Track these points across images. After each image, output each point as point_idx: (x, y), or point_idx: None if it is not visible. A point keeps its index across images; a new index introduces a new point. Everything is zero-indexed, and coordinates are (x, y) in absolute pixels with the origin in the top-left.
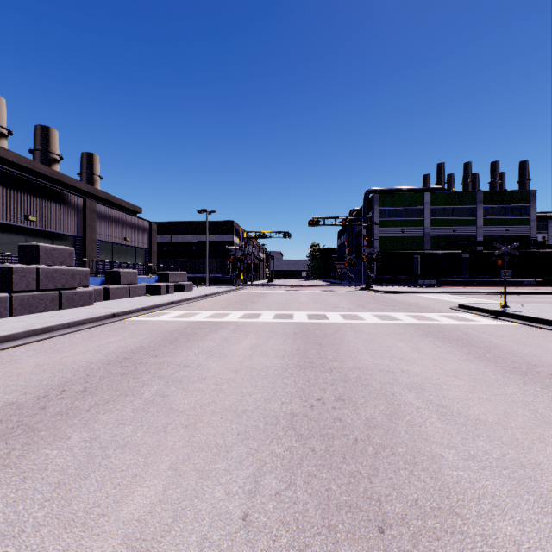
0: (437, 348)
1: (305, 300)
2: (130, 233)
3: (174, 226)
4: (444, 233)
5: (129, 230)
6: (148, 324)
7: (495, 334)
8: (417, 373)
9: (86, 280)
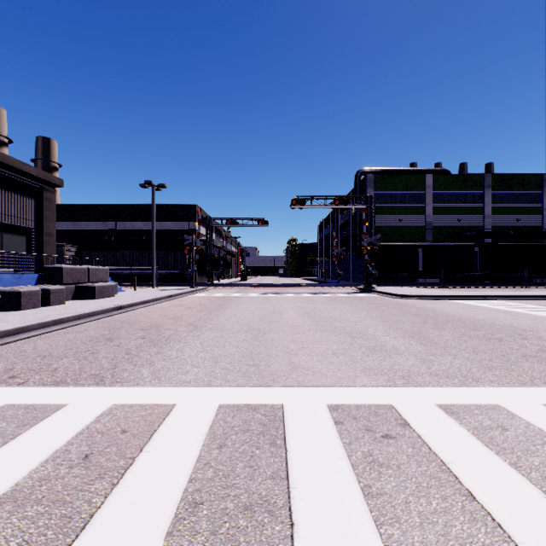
0: None
1: (296, 318)
2: None
3: (120, 210)
4: (448, 222)
5: None
6: None
7: None
8: None
9: None
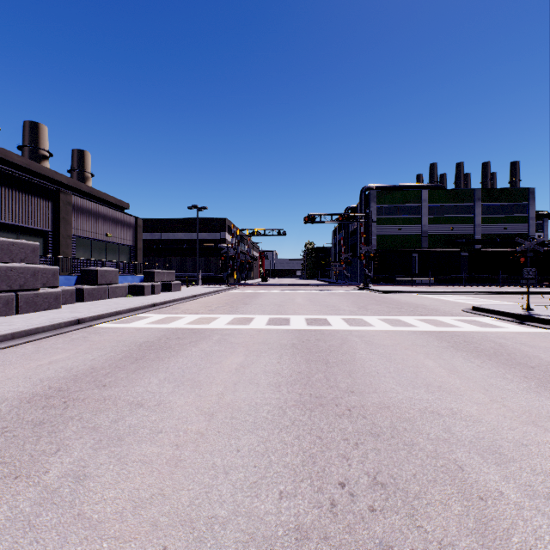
0: (479, 368)
1: (302, 301)
2: (112, 228)
3: (164, 223)
4: (442, 231)
5: (111, 225)
6: (116, 333)
7: (537, 345)
8: (475, 418)
9: (55, 280)
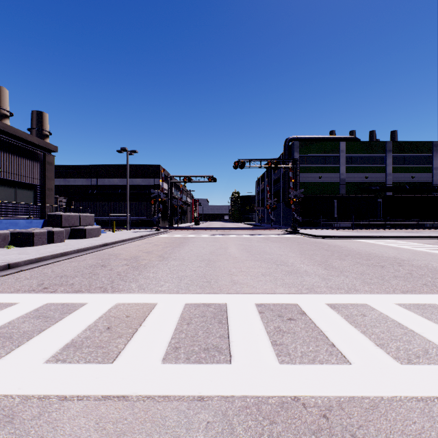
0: None
1: (237, 252)
2: (4, 162)
3: (100, 169)
4: (357, 179)
5: (2, 158)
6: None
7: None
8: None
9: None
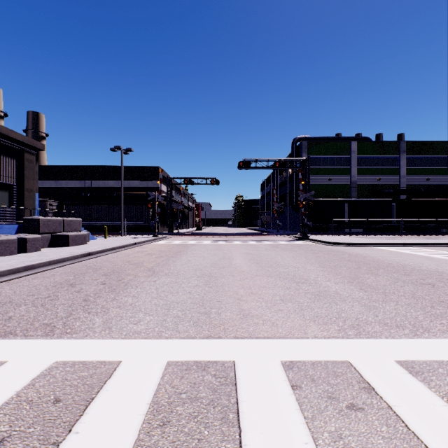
0: None
1: (244, 264)
2: None
3: (94, 171)
4: (369, 181)
5: None
6: None
7: None
8: None
9: None
